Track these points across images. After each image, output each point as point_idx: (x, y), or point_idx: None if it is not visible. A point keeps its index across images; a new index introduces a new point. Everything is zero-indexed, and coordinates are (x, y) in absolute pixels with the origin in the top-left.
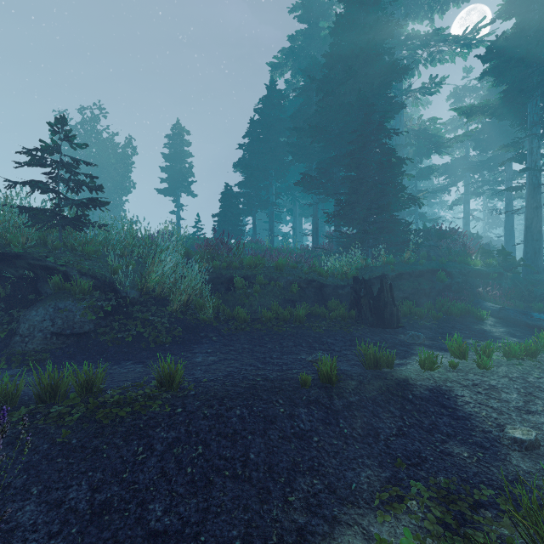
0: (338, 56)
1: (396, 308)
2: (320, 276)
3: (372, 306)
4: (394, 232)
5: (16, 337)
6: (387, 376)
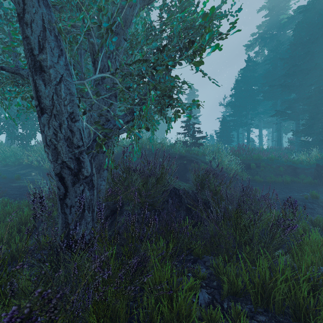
0: (299, 44)
1: None
2: (293, 163)
3: None
4: None
5: (189, 181)
6: None
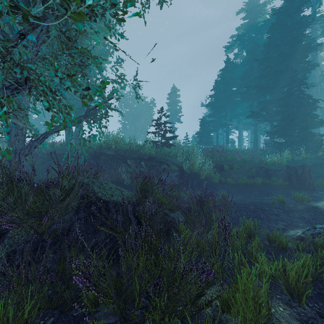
0: (273, 45)
1: (312, 181)
2: (266, 165)
3: (298, 180)
4: (311, 140)
5: None
6: (307, 204)
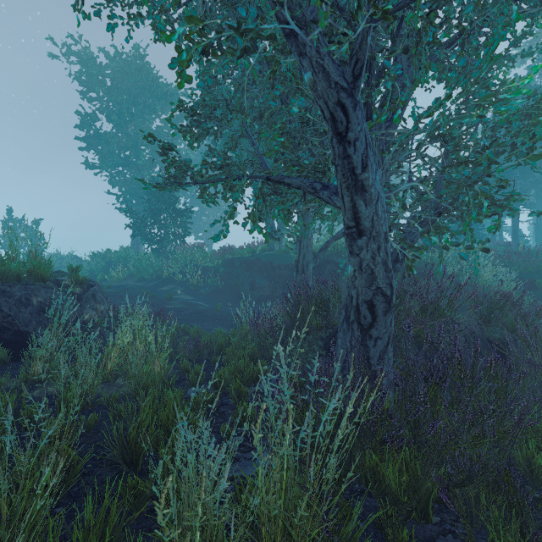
0: None
1: None
2: None
3: None
4: None
5: None
6: None
